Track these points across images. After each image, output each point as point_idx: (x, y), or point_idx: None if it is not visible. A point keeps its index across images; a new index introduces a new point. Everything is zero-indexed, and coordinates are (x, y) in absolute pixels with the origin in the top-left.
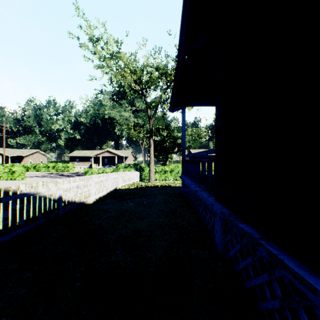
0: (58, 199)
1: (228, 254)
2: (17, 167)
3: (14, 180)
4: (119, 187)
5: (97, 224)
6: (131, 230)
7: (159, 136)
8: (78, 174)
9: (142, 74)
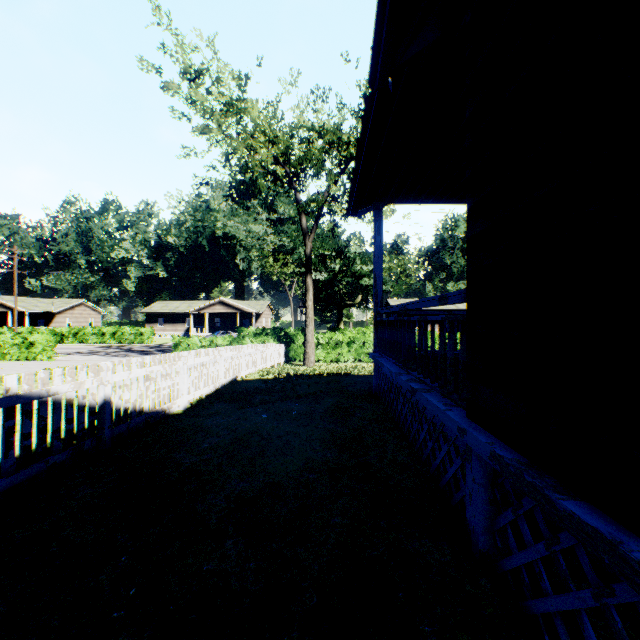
0: (102, 407)
1: (505, 561)
2: (39, 335)
3: (32, 361)
4: (241, 377)
5: (184, 465)
6: (262, 483)
7: (324, 272)
8: (161, 348)
9: (289, 143)
